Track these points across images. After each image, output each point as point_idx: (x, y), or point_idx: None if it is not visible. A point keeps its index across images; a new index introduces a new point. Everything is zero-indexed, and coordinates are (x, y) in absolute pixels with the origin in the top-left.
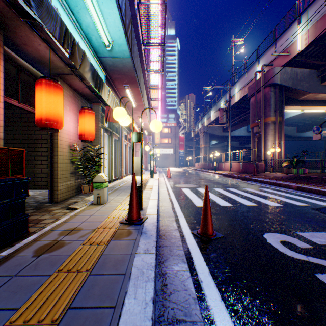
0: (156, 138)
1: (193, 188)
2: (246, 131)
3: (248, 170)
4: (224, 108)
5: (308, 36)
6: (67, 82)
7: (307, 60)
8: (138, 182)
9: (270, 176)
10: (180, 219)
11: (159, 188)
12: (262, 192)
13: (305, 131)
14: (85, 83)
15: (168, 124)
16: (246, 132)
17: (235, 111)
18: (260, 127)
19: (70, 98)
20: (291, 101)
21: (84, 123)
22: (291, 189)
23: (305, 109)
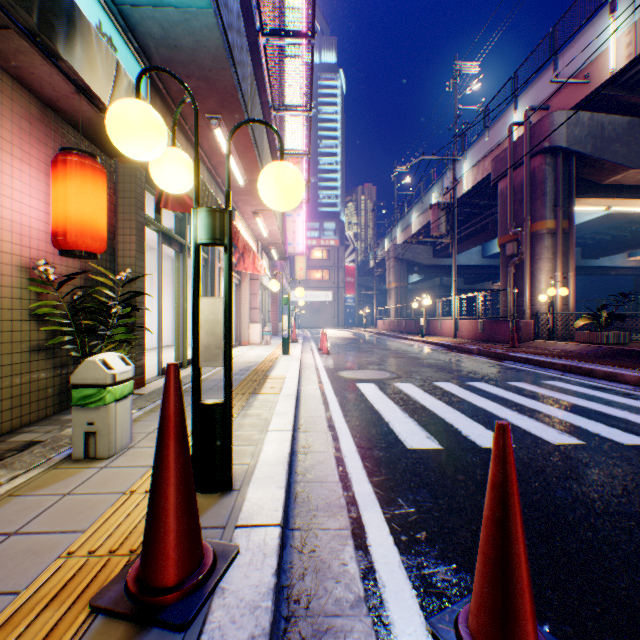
0: (298, 270)
1: (384, 383)
2: (480, 255)
3: (497, 335)
4: (443, 203)
5: (635, 38)
6: (9, 68)
7: (626, 95)
8: (251, 366)
9: (550, 349)
10: (366, 520)
11: (301, 382)
12: (559, 393)
13: (599, 256)
14: (69, 74)
15: (322, 240)
16: (480, 257)
17: (461, 213)
18: (521, 242)
19: (28, 122)
20: (587, 186)
21: (64, 197)
22: (625, 385)
23: (615, 205)
